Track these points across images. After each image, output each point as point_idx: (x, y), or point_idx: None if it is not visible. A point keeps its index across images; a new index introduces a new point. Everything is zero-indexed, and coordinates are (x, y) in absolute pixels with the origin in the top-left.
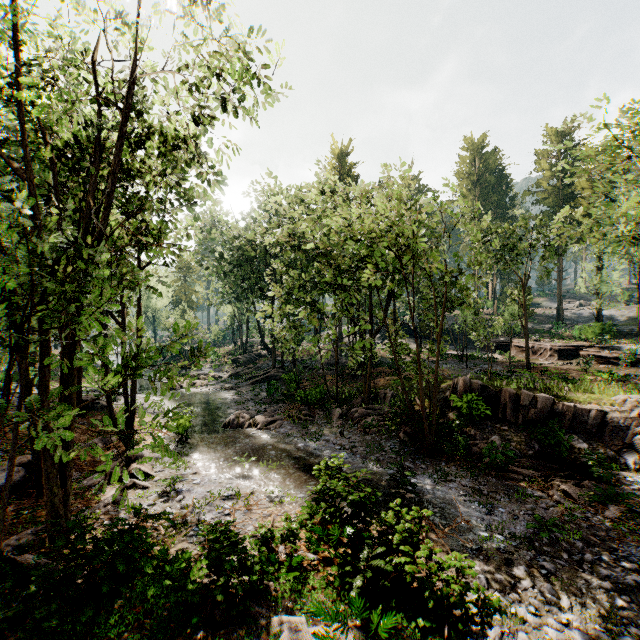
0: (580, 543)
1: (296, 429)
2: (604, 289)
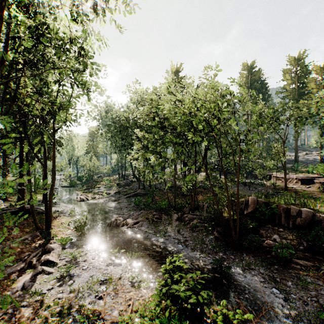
0: None
1: (151, 227)
2: None
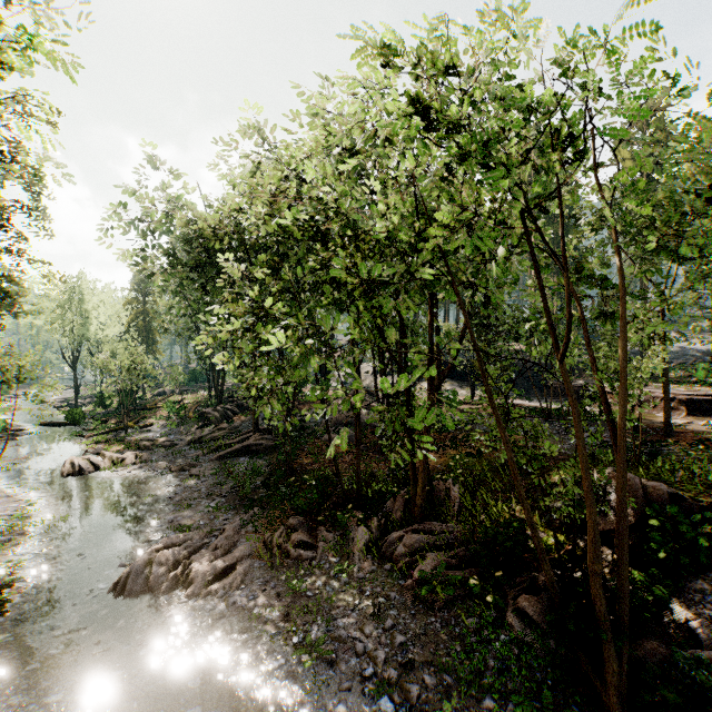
0: None
1: (274, 590)
2: None
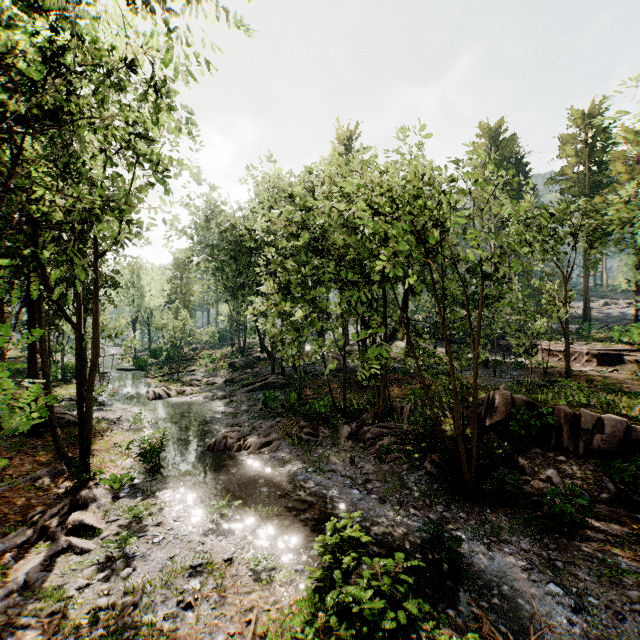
0: None
1: (296, 453)
2: None
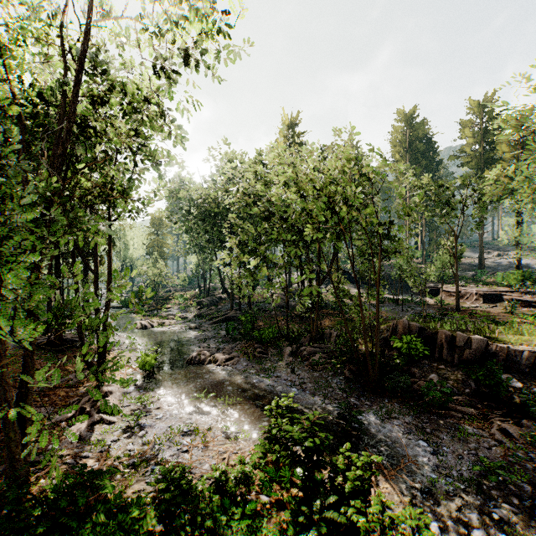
0: (528, 487)
1: (251, 365)
2: (524, 240)
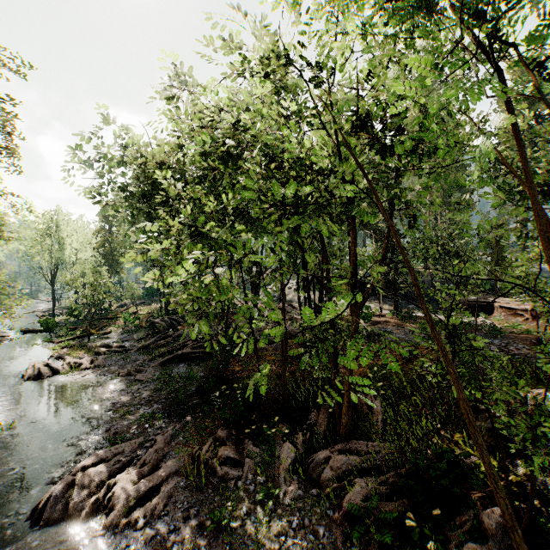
0: None
1: (197, 519)
2: None
